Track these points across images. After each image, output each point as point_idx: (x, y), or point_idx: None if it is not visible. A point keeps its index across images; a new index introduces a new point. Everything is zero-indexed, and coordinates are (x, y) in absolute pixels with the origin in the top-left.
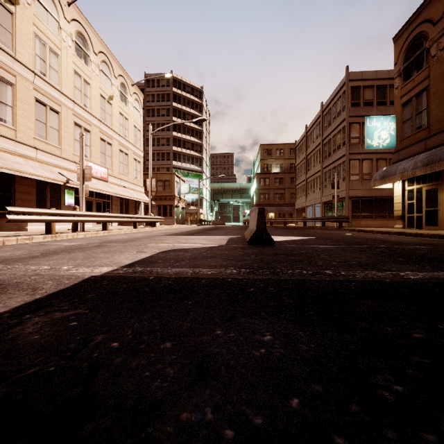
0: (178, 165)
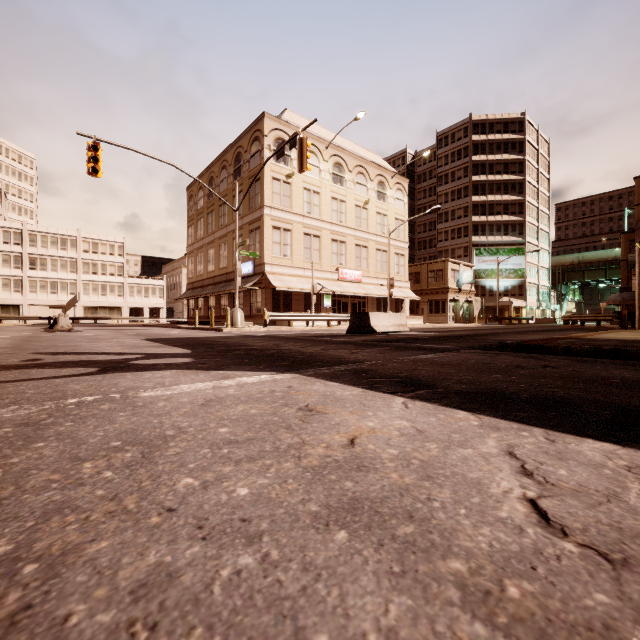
0: (481, 241)
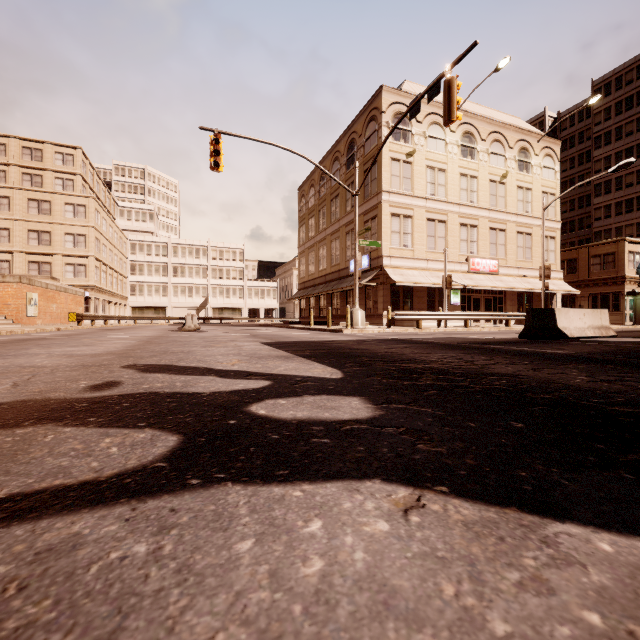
0: None
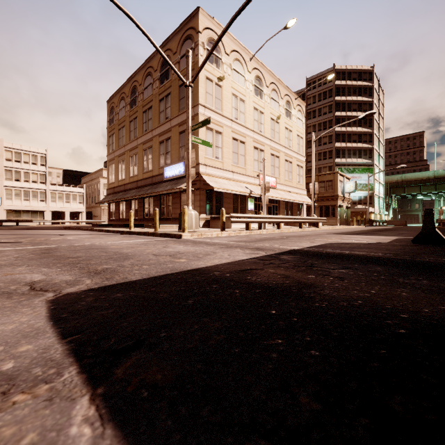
0: (342, 162)
